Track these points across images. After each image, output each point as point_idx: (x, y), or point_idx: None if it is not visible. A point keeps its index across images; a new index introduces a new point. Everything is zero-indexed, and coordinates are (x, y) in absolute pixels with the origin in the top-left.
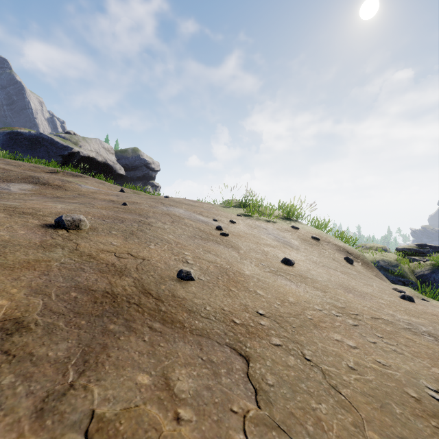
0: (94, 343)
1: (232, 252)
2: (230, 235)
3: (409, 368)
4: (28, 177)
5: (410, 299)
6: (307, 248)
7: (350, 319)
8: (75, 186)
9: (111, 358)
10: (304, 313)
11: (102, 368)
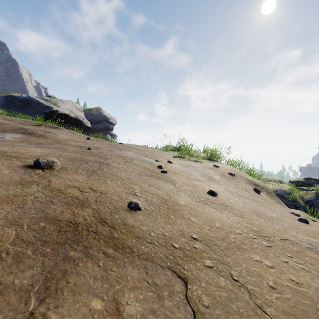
0: (56, 269)
1: (170, 185)
2: (168, 172)
3: (318, 285)
4: (18, 128)
5: (306, 221)
6: (226, 182)
7: (264, 241)
8: (53, 135)
9: (69, 284)
10: (229, 237)
11: (61, 295)
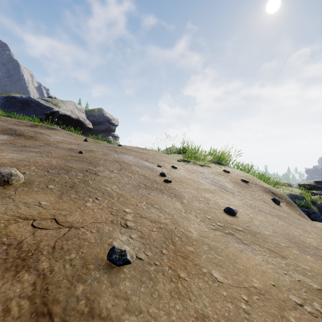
0: None
1: (176, 202)
2: (173, 181)
3: None
4: (7, 129)
5: None
6: (240, 191)
7: None
8: (45, 136)
9: None
10: (287, 321)
11: None
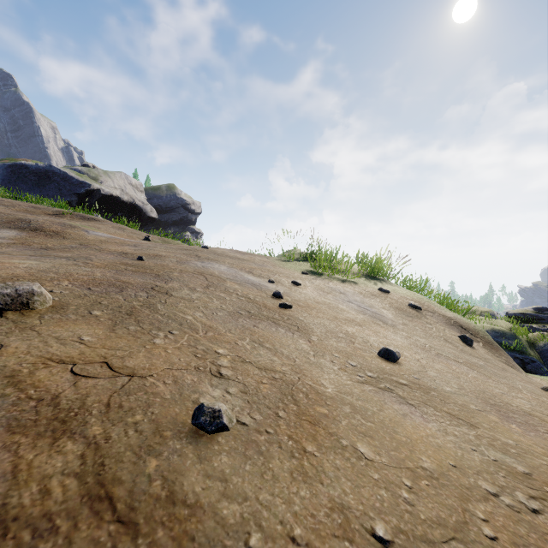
0: None
1: (300, 340)
2: (295, 307)
3: None
4: (16, 220)
5: None
6: (406, 323)
7: None
8: (79, 232)
9: None
10: (472, 517)
11: None
